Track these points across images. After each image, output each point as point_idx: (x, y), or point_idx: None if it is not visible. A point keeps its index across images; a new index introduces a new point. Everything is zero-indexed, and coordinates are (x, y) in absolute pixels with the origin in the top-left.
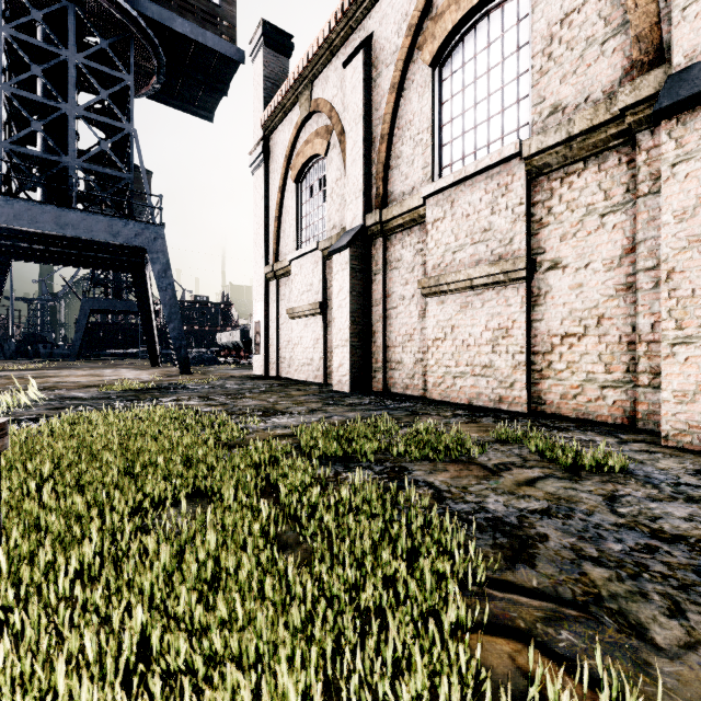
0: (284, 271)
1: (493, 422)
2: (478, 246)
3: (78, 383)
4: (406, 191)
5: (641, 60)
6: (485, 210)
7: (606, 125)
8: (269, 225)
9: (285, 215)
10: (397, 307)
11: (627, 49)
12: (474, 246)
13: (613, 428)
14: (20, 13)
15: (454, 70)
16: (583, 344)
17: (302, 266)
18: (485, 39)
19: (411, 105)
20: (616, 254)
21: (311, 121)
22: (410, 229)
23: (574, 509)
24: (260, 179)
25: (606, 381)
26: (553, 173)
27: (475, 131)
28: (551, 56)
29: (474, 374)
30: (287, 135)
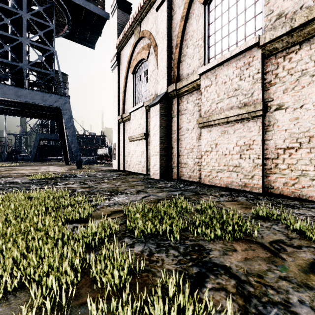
0: (127, 118)
1: (246, 200)
2: (231, 99)
3: (23, 174)
4: (190, 72)
5: None
6: (236, 78)
7: None
8: (120, 96)
9: (127, 90)
10: (184, 134)
11: None
12: (229, 99)
13: None
14: None
15: (216, 5)
16: (299, 153)
17: (136, 115)
18: None
19: (192, 27)
20: None
21: (140, 42)
22: (191, 93)
23: None
24: (115, 73)
25: None
26: (279, 53)
27: (229, 37)
28: None
29: (229, 170)
30: (128, 50)
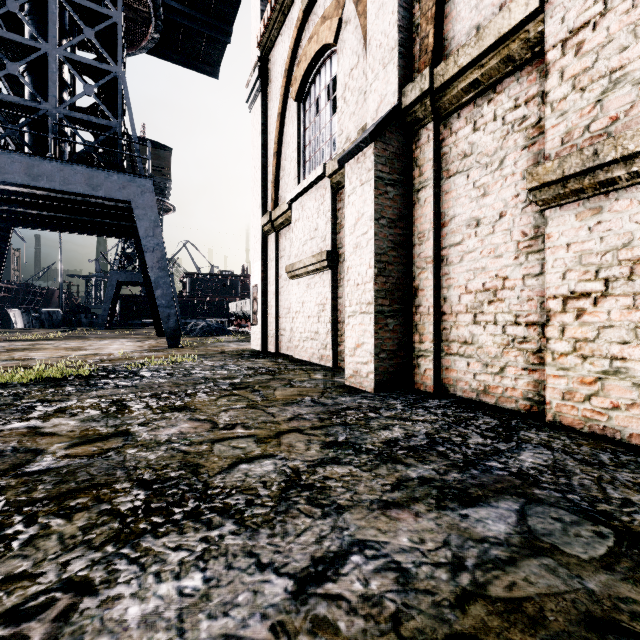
0: (283, 218)
1: None
2: None
3: (21, 362)
4: (485, 18)
5: None
6: None
7: None
8: (268, 166)
9: (285, 148)
10: (462, 241)
11: None
12: None
13: None
14: None
15: None
16: None
17: (304, 207)
18: None
19: None
20: None
21: (316, 7)
22: (493, 88)
23: None
24: (257, 112)
25: None
26: None
27: None
28: None
29: None
30: (287, 43)
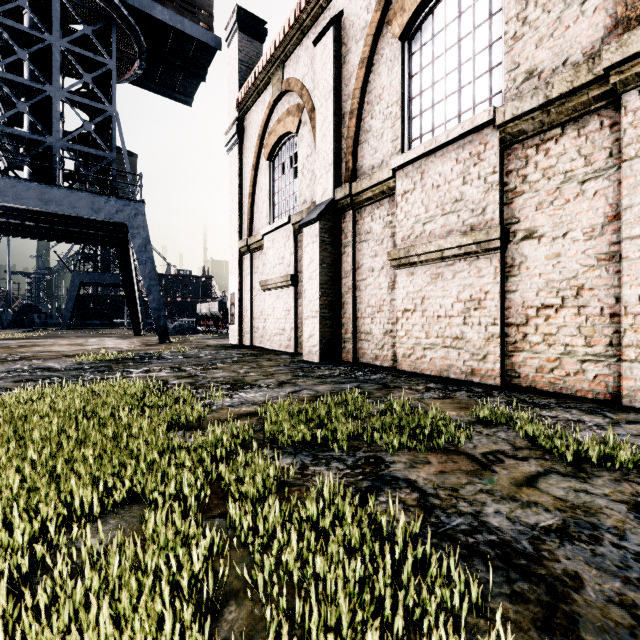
0: (257, 245)
1: (468, 397)
2: (449, 217)
3: (58, 353)
4: (376, 164)
5: (627, 16)
6: (457, 180)
7: (587, 87)
8: (244, 201)
9: (258, 191)
10: (366, 278)
11: (609, 7)
12: (445, 217)
13: (598, 405)
14: (7, 1)
15: (423, 43)
16: (561, 316)
17: (275, 240)
18: (456, 10)
19: (380, 79)
20: (597, 222)
21: (283, 100)
22: (379, 202)
23: (598, 527)
24: (234, 157)
25: (586, 355)
26: (528, 140)
27: (445, 103)
28: (526, 20)
29: (445, 345)
30: (260, 115)
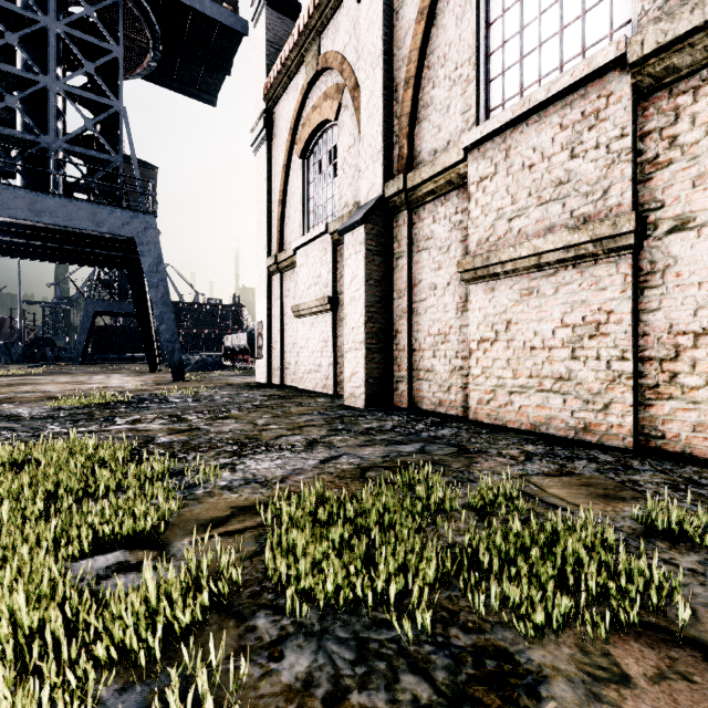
0: (288, 262)
1: (599, 472)
2: (548, 208)
3: (43, 394)
4: (439, 147)
5: None
6: (561, 154)
7: None
8: (273, 210)
9: (290, 197)
10: (426, 299)
11: None
12: (543, 208)
13: None
14: None
15: None
16: None
17: (309, 255)
18: None
19: (445, 34)
20: None
21: (319, 82)
22: (444, 196)
23: None
24: (262, 158)
25: None
26: (680, 83)
27: (540, 52)
28: None
29: (542, 388)
30: (292, 103)
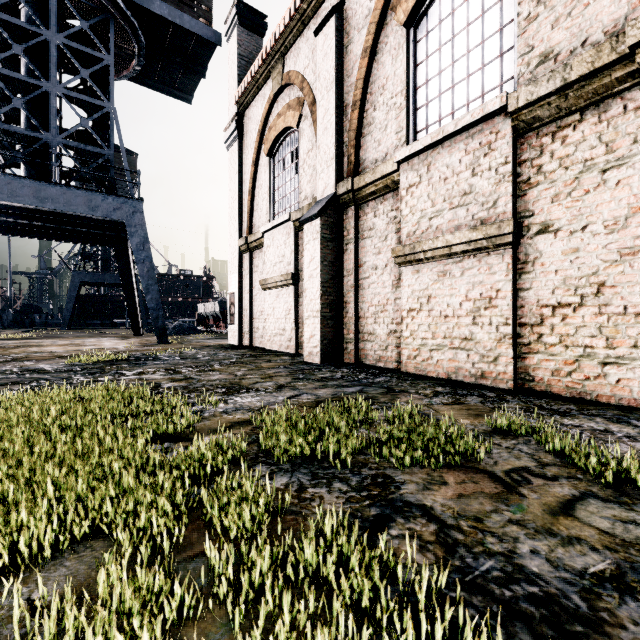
0: (257, 243)
1: (480, 402)
2: (457, 211)
3: (52, 354)
4: (379, 157)
5: None
6: (465, 172)
7: (610, 67)
8: (243, 198)
9: (258, 188)
10: (369, 277)
11: None
12: (453, 211)
13: (623, 412)
14: None
15: (429, 29)
16: (579, 315)
17: (275, 238)
18: None
19: (384, 69)
20: (620, 214)
21: (283, 94)
22: (383, 196)
23: None
24: (234, 154)
25: (608, 357)
26: (543, 128)
27: (453, 91)
28: None
29: (453, 346)
30: (260, 110)
